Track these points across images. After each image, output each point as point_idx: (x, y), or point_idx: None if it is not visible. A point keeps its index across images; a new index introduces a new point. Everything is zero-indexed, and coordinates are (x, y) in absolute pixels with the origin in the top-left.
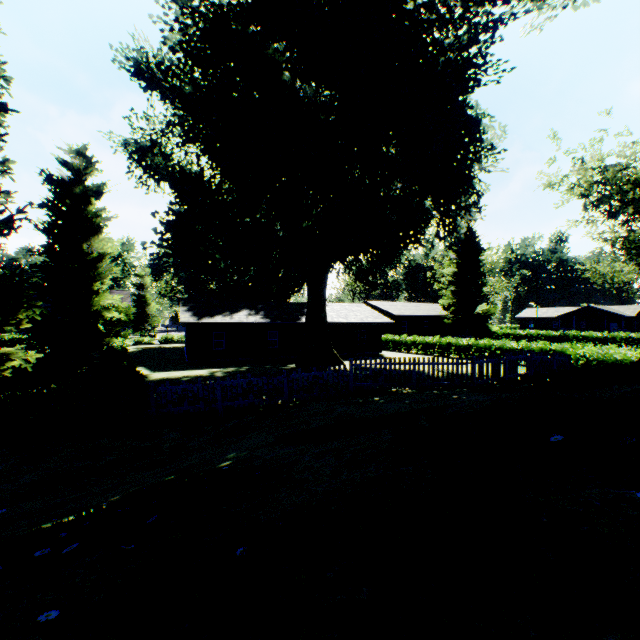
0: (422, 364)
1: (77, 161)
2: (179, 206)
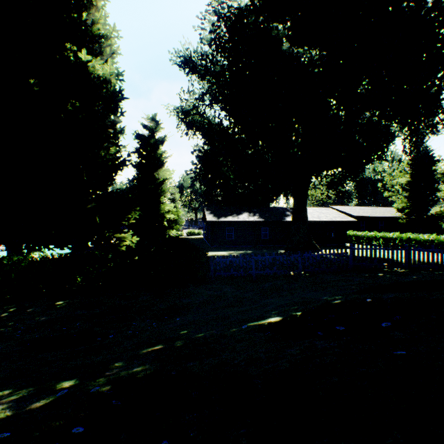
0: (413, 250)
1: (151, 124)
2: (208, 145)
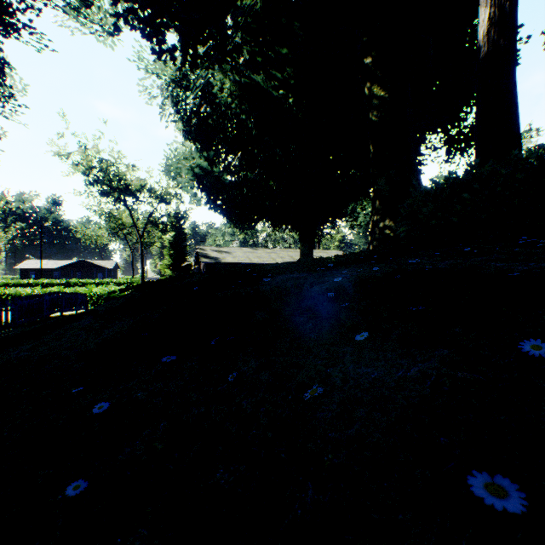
0: None
1: None
2: None
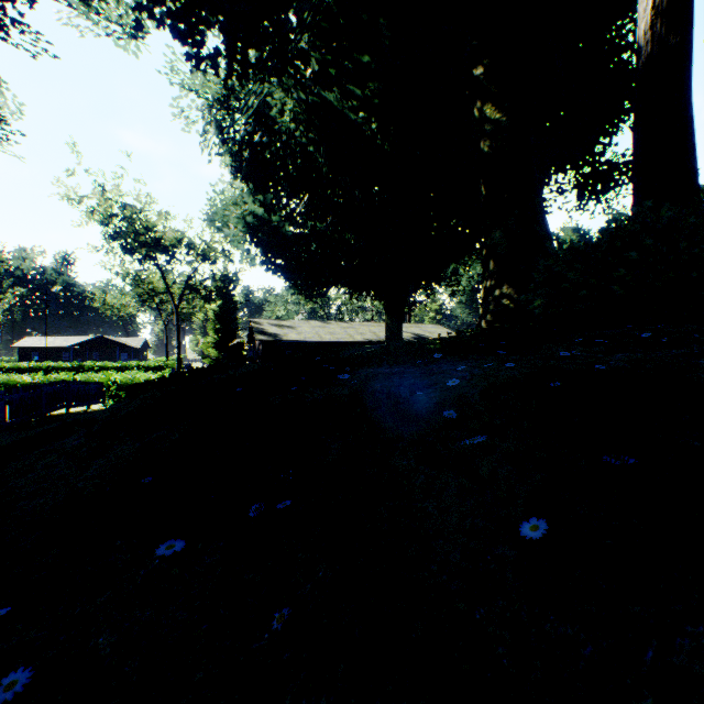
0: None
1: None
2: None
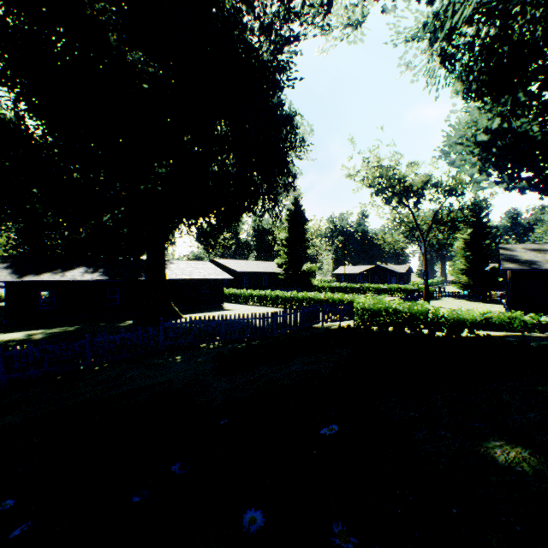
0: (230, 320)
1: None
2: None
